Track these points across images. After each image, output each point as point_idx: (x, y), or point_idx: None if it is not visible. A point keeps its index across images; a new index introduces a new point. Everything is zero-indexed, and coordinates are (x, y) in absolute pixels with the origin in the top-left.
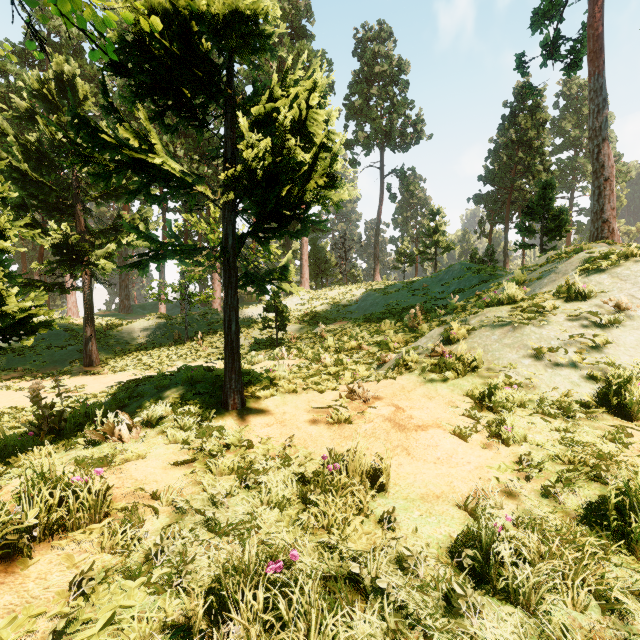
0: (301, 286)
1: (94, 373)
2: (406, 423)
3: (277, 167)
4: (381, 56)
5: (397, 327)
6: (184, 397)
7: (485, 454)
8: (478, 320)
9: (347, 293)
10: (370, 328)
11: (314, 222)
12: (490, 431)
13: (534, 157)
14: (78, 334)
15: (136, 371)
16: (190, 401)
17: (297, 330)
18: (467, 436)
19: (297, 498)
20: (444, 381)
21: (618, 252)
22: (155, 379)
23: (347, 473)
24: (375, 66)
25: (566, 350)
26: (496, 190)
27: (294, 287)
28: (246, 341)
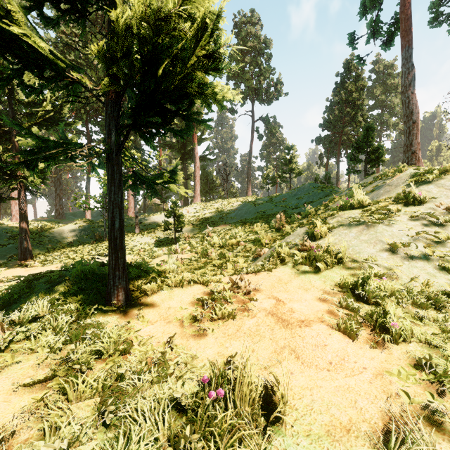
0: (194, 199)
1: (26, 266)
2: (289, 318)
3: (156, 49)
4: (252, 35)
5: (266, 228)
6: (69, 294)
7: (377, 355)
8: (335, 221)
9: (228, 205)
10: (245, 229)
11: (198, 120)
12: (372, 325)
13: (357, 111)
14: (14, 235)
15: (61, 264)
16: (73, 298)
17: (191, 231)
18: (354, 333)
19: (168, 442)
20: (315, 273)
21: (439, 168)
22: (50, 274)
23: (233, 397)
24: (248, 42)
25: (416, 245)
26: (331, 134)
27: (182, 189)
28: (152, 240)
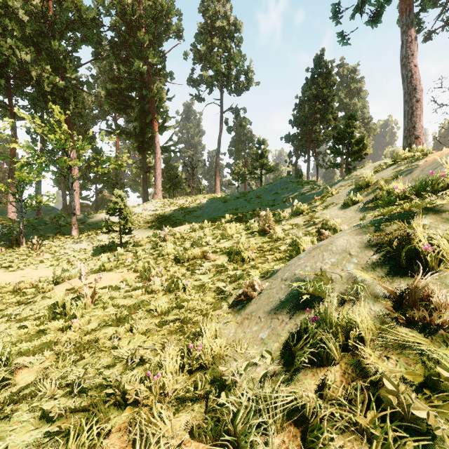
0: (155, 195)
1: None
2: None
3: None
4: (221, 15)
5: (242, 230)
6: None
7: None
8: (437, 218)
9: (194, 202)
10: (214, 231)
11: None
12: None
13: (328, 108)
14: None
15: None
16: None
17: (145, 233)
18: None
19: None
20: None
21: None
22: None
23: None
24: (216, 21)
25: None
26: (300, 132)
27: None
28: (91, 244)
